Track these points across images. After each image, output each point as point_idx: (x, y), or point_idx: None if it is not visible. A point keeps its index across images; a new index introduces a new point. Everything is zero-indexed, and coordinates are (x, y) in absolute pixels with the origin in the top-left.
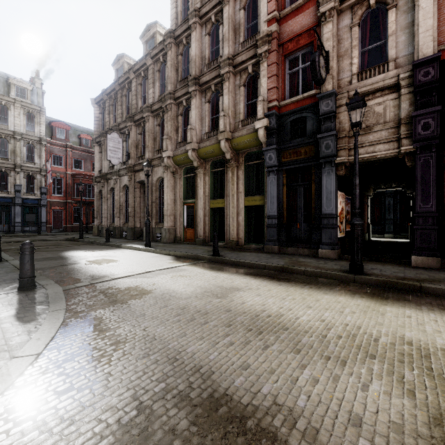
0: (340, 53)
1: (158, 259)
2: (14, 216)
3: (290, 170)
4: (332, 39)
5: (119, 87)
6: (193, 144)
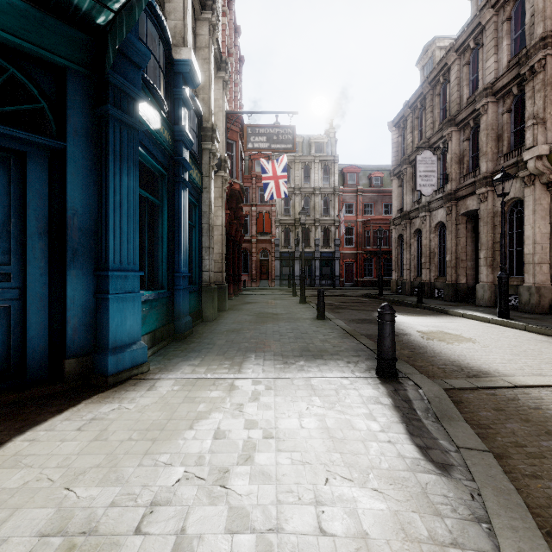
0: None
1: None
2: (314, 270)
3: None
4: None
5: (428, 87)
6: None
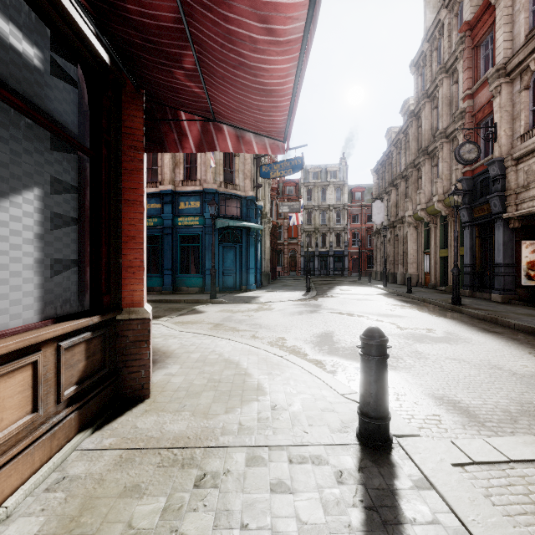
0: (513, 116)
1: (373, 292)
2: (329, 264)
3: (481, 223)
4: (500, 111)
5: (386, 158)
6: (420, 206)
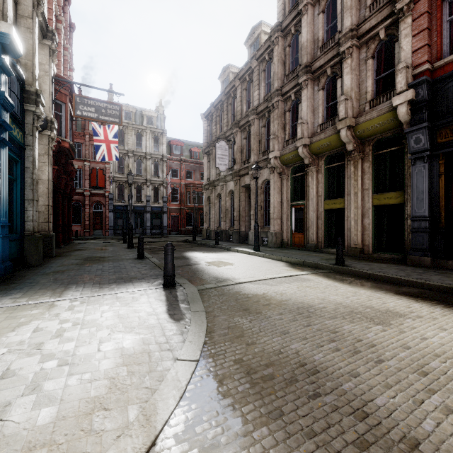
0: None
1: (272, 265)
2: (146, 221)
3: (452, 152)
4: None
5: (225, 97)
6: (304, 140)
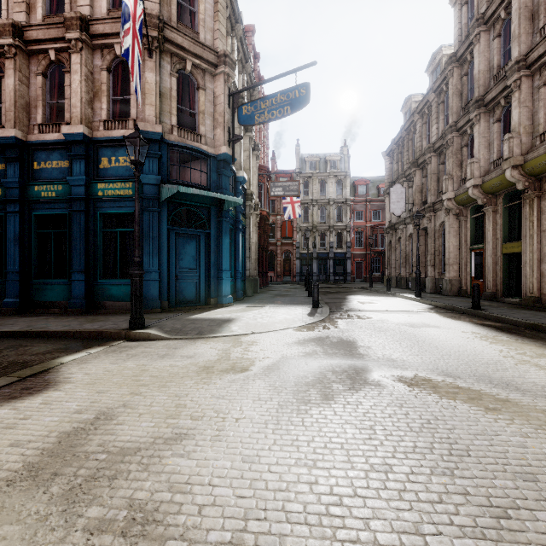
0: None
1: (412, 306)
2: (329, 268)
3: None
4: None
5: (405, 133)
6: (473, 181)
